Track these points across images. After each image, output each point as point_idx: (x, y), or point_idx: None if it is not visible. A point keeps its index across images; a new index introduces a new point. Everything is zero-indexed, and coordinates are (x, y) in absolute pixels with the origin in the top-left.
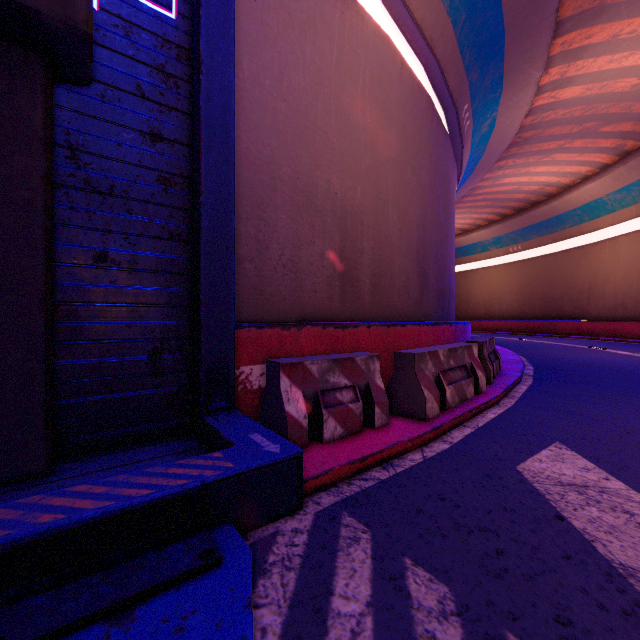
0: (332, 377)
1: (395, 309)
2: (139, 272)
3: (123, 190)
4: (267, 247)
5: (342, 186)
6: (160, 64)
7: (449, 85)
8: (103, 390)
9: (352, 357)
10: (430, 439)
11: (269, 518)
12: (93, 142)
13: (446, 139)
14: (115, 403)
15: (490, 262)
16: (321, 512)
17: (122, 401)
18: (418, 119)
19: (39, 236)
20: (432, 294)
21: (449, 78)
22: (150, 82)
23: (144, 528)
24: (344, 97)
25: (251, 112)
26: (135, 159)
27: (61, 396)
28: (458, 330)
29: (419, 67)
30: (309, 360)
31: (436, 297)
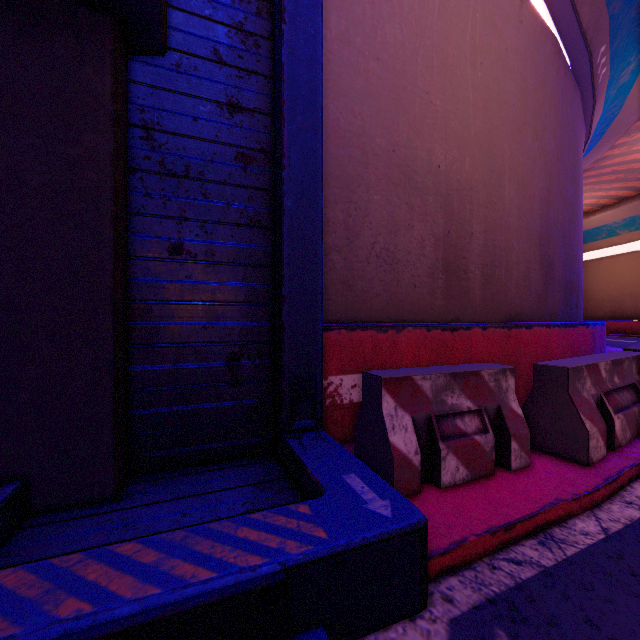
0: (450, 397)
1: (512, 307)
2: (216, 265)
3: (199, 171)
4: (358, 234)
5: (446, 157)
6: (238, 22)
7: (582, 22)
8: (178, 400)
9: (477, 371)
10: (603, 497)
11: (379, 621)
12: (168, 119)
13: (575, 93)
14: (190, 415)
15: (619, 249)
16: (459, 622)
17: (198, 413)
18: (541, 69)
19: (108, 224)
20: (558, 288)
21: (582, 12)
22: (228, 44)
23: (198, 639)
24: (449, 48)
25: (339, 77)
26: (212, 135)
27: (136, 405)
28: (596, 333)
29: (540, 5)
30: (419, 374)
31: (563, 291)
